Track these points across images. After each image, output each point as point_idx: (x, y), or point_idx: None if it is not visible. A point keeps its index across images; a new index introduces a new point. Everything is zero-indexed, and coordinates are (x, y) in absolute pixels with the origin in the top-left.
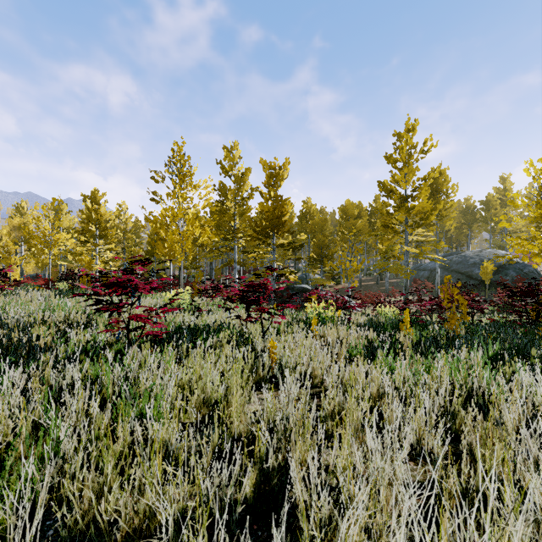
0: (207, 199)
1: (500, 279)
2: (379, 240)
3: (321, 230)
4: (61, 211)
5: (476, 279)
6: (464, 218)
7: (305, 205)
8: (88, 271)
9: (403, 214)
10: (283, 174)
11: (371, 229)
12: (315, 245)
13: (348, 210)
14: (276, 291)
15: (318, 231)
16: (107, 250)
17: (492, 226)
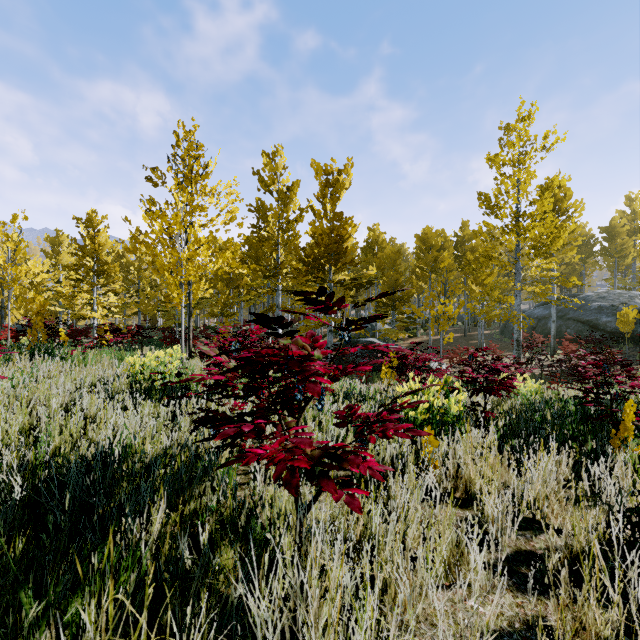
0: (231, 211)
1: (638, 330)
2: (470, 278)
3: (393, 266)
4: (60, 243)
5: (604, 331)
6: (577, 252)
7: (371, 233)
8: (39, 319)
9: (515, 238)
10: (343, 182)
11: (456, 265)
12: (385, 285)
13: (429, 239)
14: (334, 349)
15: (388, 267)
16: (109, 291)
17: (617, 261)
